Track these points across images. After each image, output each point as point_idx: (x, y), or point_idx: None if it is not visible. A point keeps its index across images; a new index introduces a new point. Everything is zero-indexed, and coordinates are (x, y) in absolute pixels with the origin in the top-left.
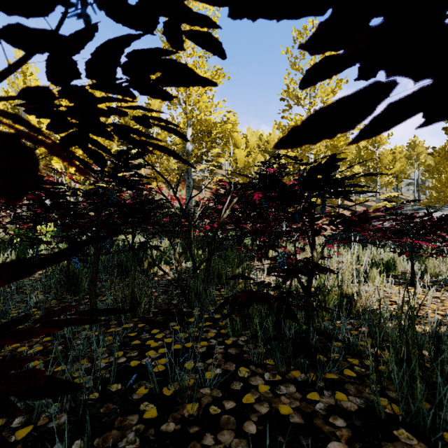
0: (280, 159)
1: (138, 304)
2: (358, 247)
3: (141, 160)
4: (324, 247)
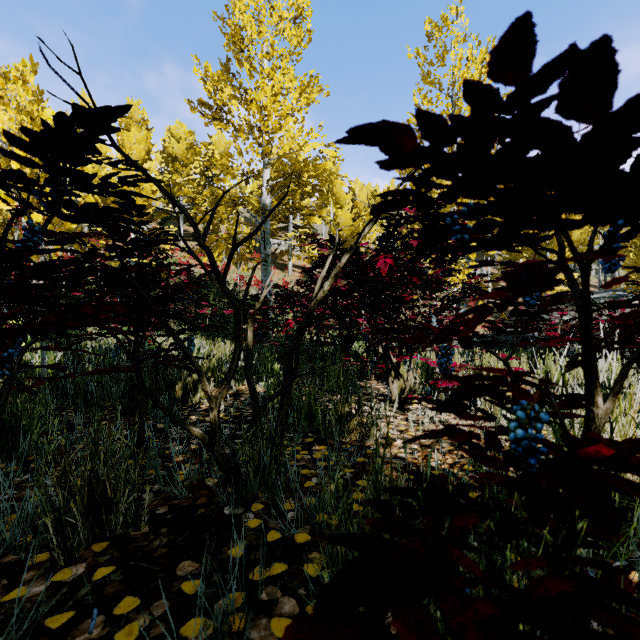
0: (428, 189)
1: (111, 505)
2: (546, 357)
3: (200, 227)
4: (624, 376)
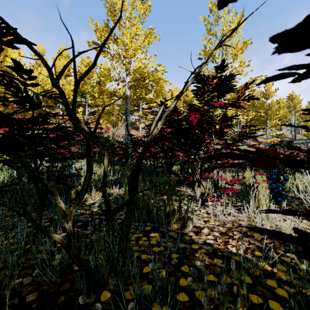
0: (222, 71)
1: None
2: None
3: (96, 109)
4: None
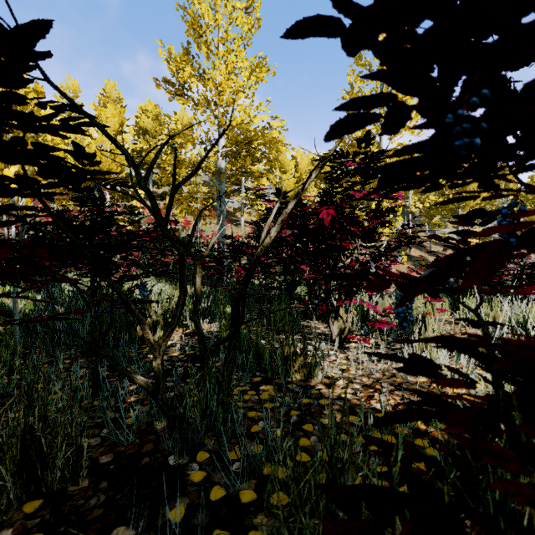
0: (368, 144)
1: (47, 460)
2: (467, 299)
3: (167, 189)
4: None
